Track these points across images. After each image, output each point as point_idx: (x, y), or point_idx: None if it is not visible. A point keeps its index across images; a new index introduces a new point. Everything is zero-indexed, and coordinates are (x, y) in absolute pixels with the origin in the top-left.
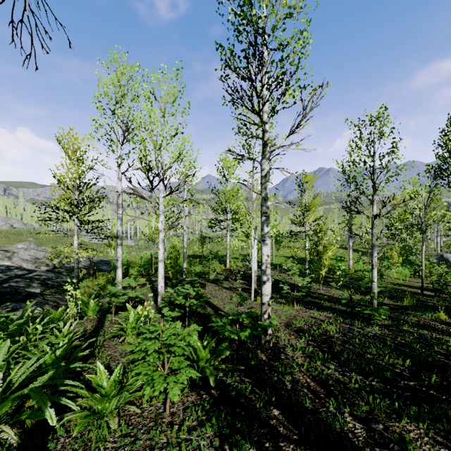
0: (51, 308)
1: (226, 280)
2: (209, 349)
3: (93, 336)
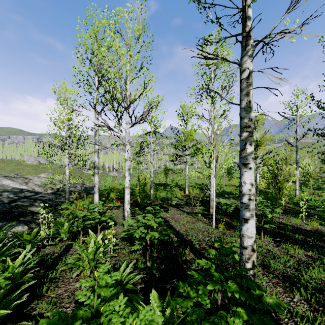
0: (36, 226)
1: (186, 205)
2: None
3: (55, 262)
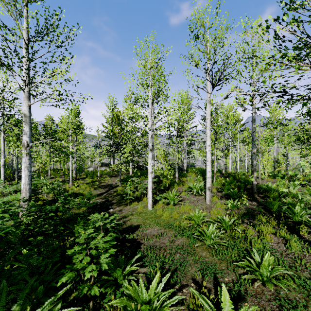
0: None
1: None
2: None
3: None
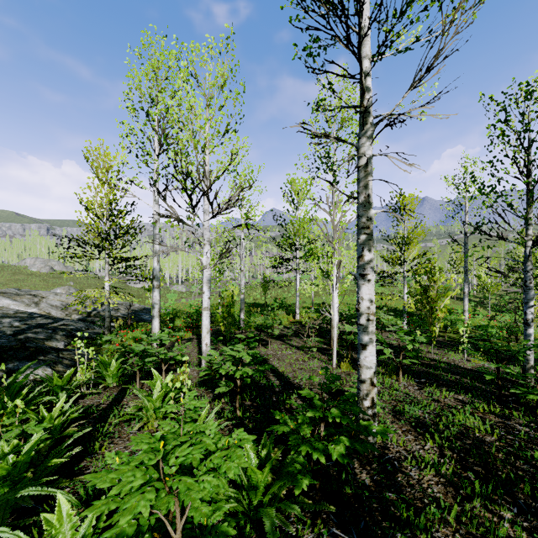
0: (65, 369)
1: (295, 336)
2: (270, 466)
3: (104, 415)
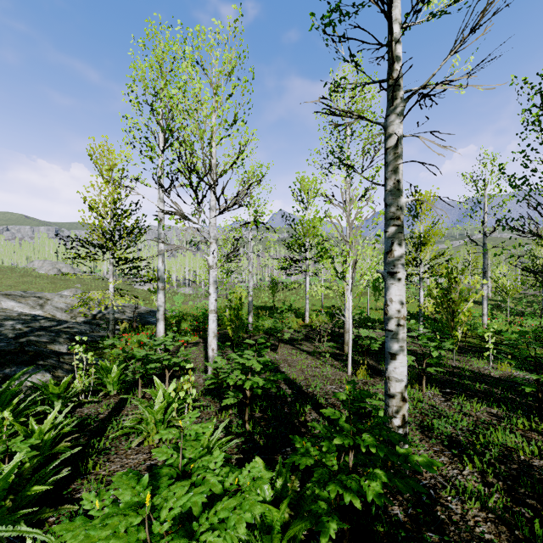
0: (65, 374)
1: (306, 341)
2: (287, 501)
3: (102, 427)
